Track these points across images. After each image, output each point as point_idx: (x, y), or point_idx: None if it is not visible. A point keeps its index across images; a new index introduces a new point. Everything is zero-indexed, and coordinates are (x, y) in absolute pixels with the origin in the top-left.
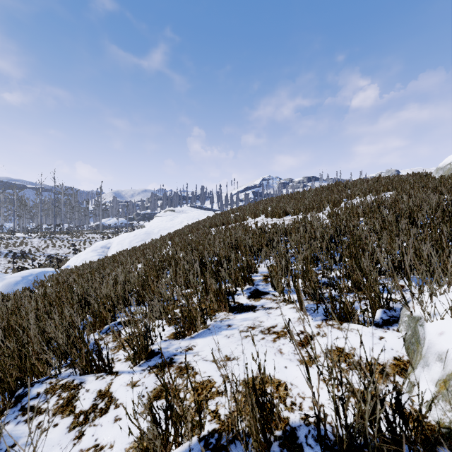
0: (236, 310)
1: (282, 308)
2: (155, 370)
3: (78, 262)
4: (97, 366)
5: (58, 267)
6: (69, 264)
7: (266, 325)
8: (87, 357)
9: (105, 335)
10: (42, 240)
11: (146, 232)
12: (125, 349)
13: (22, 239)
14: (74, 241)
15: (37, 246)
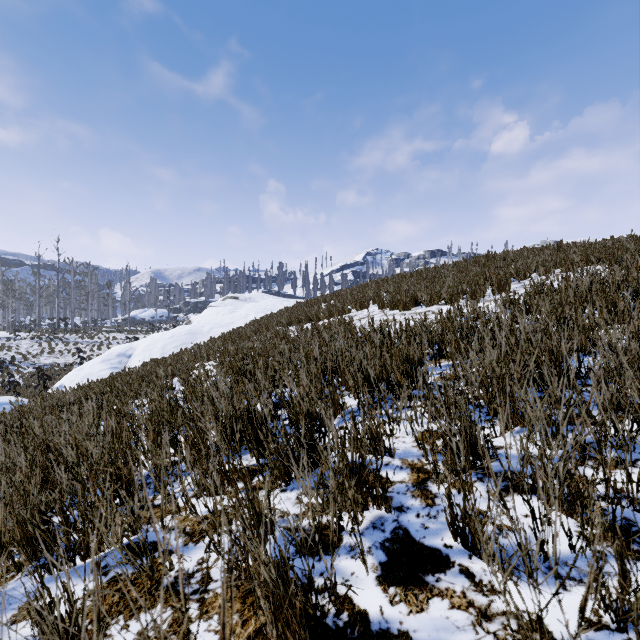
0: None
1: None
2: None
3: (76, 380)
4: None
5: (46, 388)
6: (63, 383)
7: None
8: None
9: None
10: (36, 342)
11: (190, 330)
12: None
13: (5, 341)
14: (84, 344)
15: (25, 351)
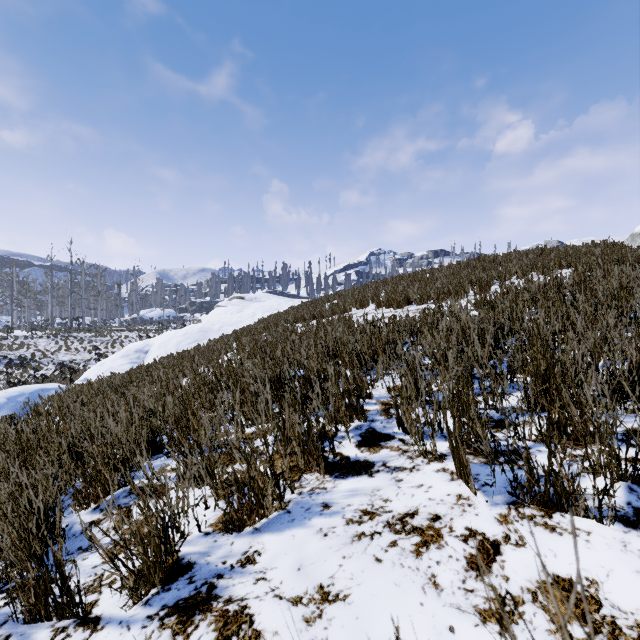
0: (337, 470)
1: (421, 471)
2: (173, 620)
3: (100, 373)
4: (58, 605)
5: (72, 380)
6: (87, 376)
7: (397, 510)
8: (39, 588)
9: (104, 516)
10: (52, 340)
11: (202, 328)
12: (117, 568)
13: (23, 339)
14: (98, 343)
15: (43, 349)
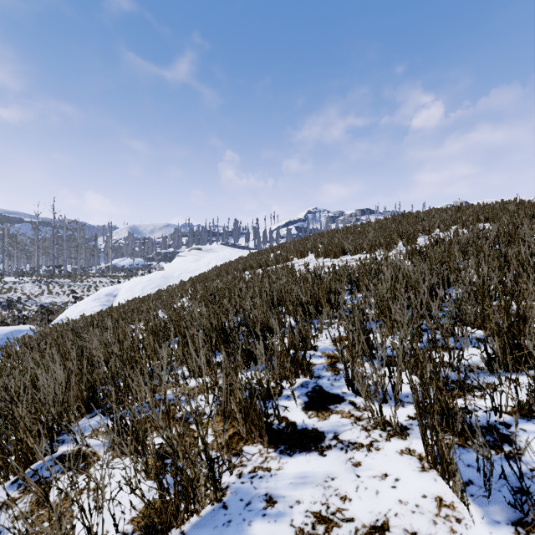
0: (282, 441)
1: (382, 451)
2: None
3: (74, 314)
4: None
5: (49, 321)
6: (63, 317)
7: (360, 519)
8: None
9: (20, 494)
10: (37, 285)
11: (164, 275)
12: None
13: (12, 284)
14: (76, 287)
15: (29, 292)
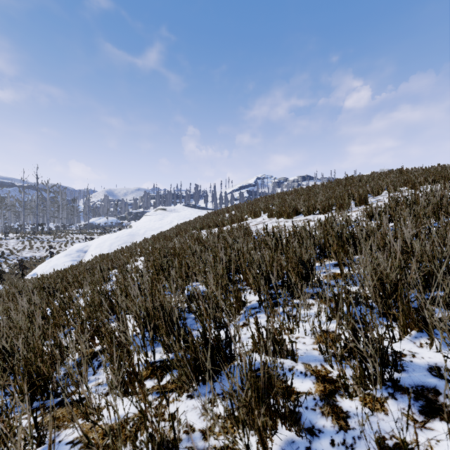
0: None
1: None
2: None
3: (46, 269)
4: None
5: (23, 275)
6: (36, 272)
7: None
8: None
9: None
10: (20, 241)
11: (130, 233)
12: None
13: None
14: (55, 243)
15: (12, 248)
